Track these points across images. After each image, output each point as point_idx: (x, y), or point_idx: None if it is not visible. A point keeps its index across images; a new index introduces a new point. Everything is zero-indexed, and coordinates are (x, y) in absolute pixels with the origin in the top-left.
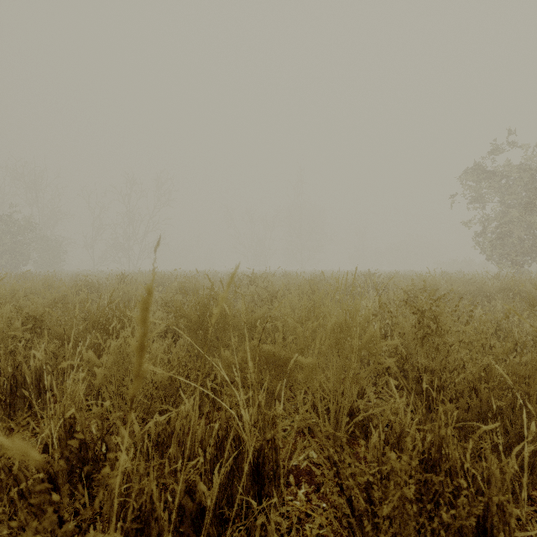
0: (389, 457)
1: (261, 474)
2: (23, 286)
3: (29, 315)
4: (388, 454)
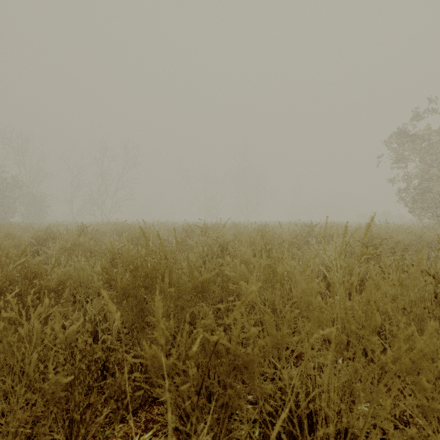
0: None
1: None
2: None
3: None
4: None
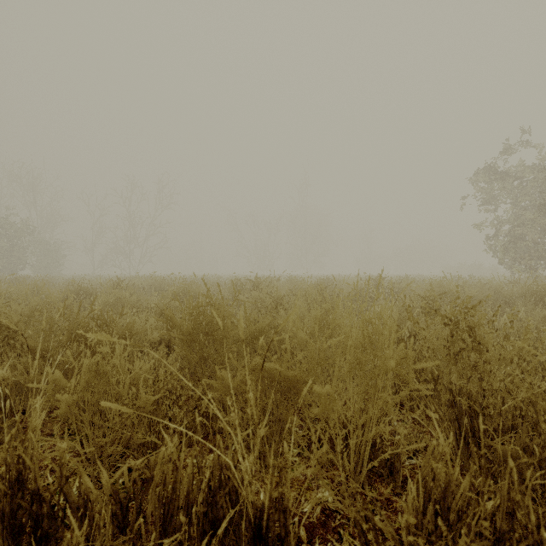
0: (451, 545)
1: (264, 539)
2: (9, 291)
3: (1, 325)
4: (449, 539)
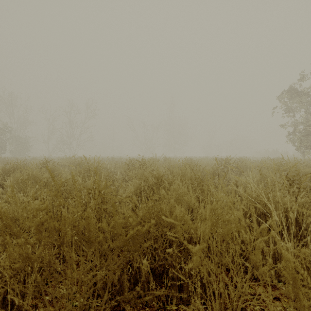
0: None
1: None
2: None
3: None
4: None
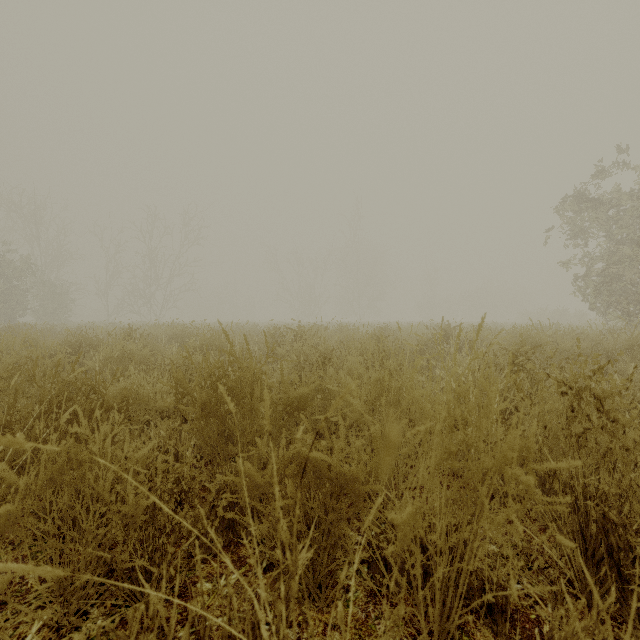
0: None
1: None
2: None
3: None
4: None
